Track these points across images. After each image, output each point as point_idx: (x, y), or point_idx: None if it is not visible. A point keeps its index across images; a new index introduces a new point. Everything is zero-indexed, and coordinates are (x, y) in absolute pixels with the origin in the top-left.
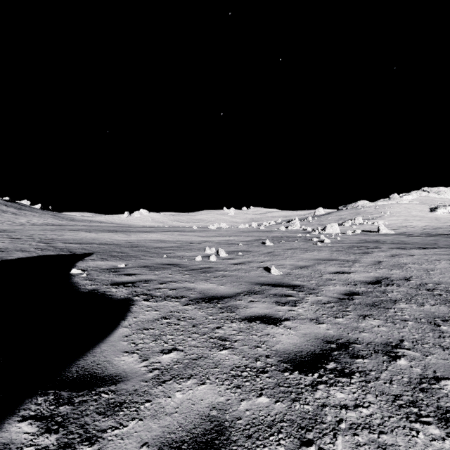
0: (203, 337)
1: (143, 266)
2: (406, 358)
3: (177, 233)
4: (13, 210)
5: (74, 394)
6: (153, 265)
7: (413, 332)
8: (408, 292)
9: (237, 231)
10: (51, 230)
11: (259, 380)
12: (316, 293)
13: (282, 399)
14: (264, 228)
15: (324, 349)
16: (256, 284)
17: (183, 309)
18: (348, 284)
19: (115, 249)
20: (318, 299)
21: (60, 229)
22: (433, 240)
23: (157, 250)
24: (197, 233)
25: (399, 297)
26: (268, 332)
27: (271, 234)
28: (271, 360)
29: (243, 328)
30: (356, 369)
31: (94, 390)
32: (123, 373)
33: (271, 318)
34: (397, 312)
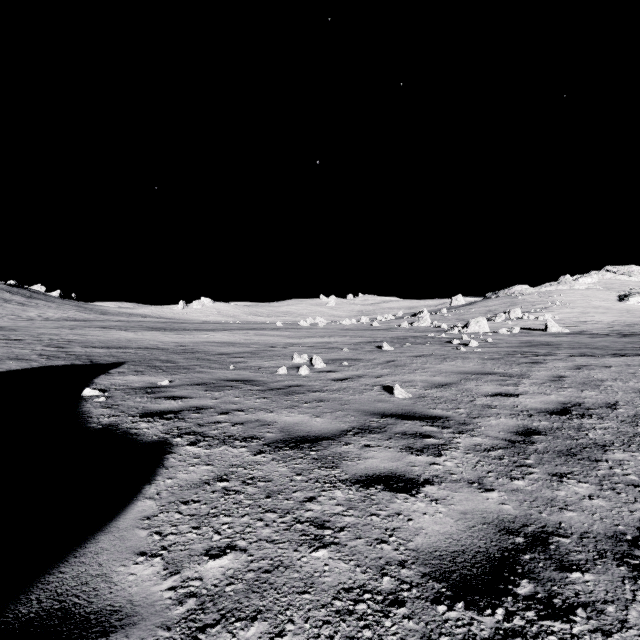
0: (284, 520)
1: (197, 383)
2: None
3: (253, 332)
4: (20, 299)
5: None
6: (213, 381)
7: None
8: (621, 430)
9: (339, 329)
10: (70, 328)
11: (390, 625)
12: (469, 431)
13: None
14: (379, 325)
15: (504, 547)
16: (372, 414)
17: (252, 460)
18: (518, 414)
19: (159, 356)
20: (475, 441)
21: (83, 326)
22: (630, 342)
23: (222, 358)
24: (282, 332)
25: (609, 439)
26: (399, 508)
27: (389, 333)
28: (408, 573)
29: (354, 499)
30: (574, 598)
31: None
32: (127, 605)
33: (401, 480)
34: (614, 468)
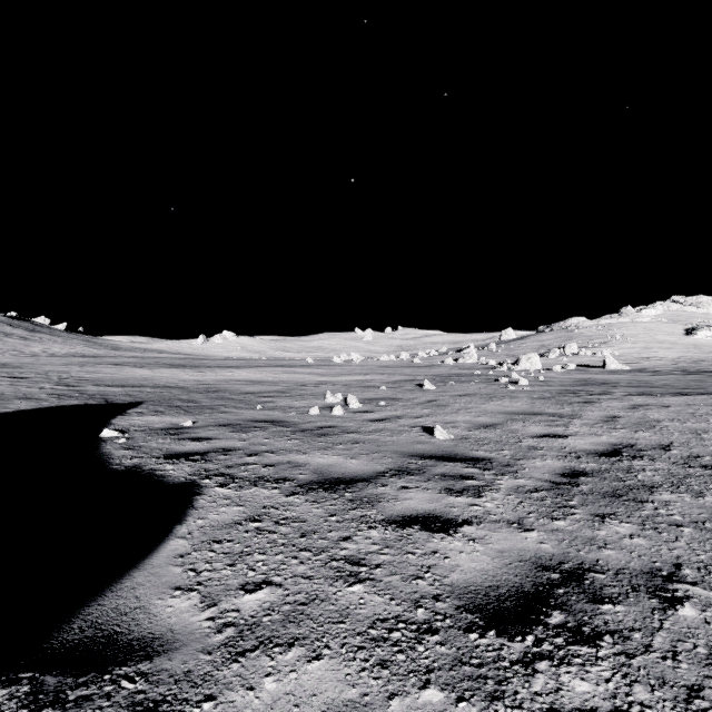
0: (319, 558)
1: (223, 424)
2: (693, 602)
3: (281, 370)
4: (22, 333)
5: (68, 682)
6: (239, 422)
7: (696, 549)
8: (672, 472)
9: (377, 366)
10: (80, 365)
11: (423, 650)
12: (513, 473)
13: (469, 695)
14: (420, 362)
15: (539, 582)
16: (410, 456)
17: (285, 502)
18: (566, 456)
19: (180, 395)
20: (517, 483)
21: (94, 363)
22: (695, 380)
23: (248, 397)
24: (314, 370)
25: (658, 481)
26: (436, 547)
27: (431, 371)
28: (442, 605)
29: (391, 539)
30: (603, 626)
31: (108, 673)
32: (168, 633)
33: (438, 521)
34: (659, 509)
